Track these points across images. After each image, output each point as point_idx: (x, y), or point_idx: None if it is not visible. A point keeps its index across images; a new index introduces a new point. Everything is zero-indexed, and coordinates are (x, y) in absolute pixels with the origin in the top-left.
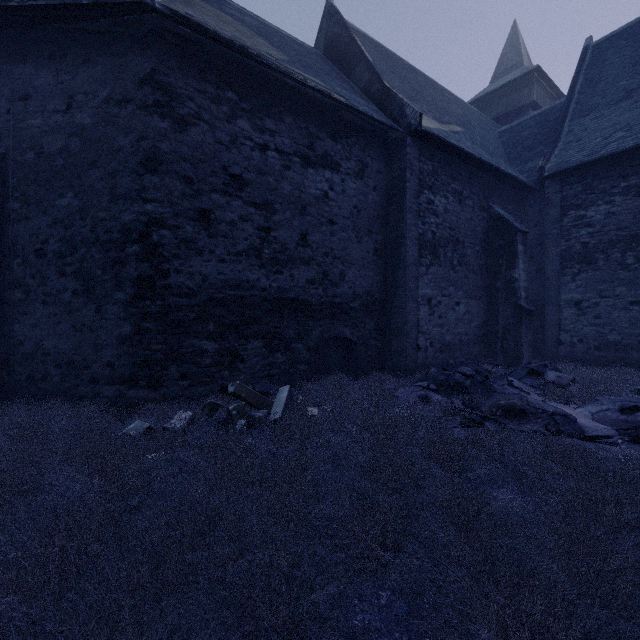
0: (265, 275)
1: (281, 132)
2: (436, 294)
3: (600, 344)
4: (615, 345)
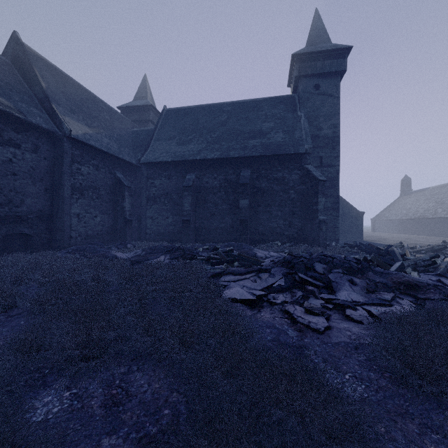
0: None
1: None
2: (83, 212)
3: (158, 233)
4: (162, 234)
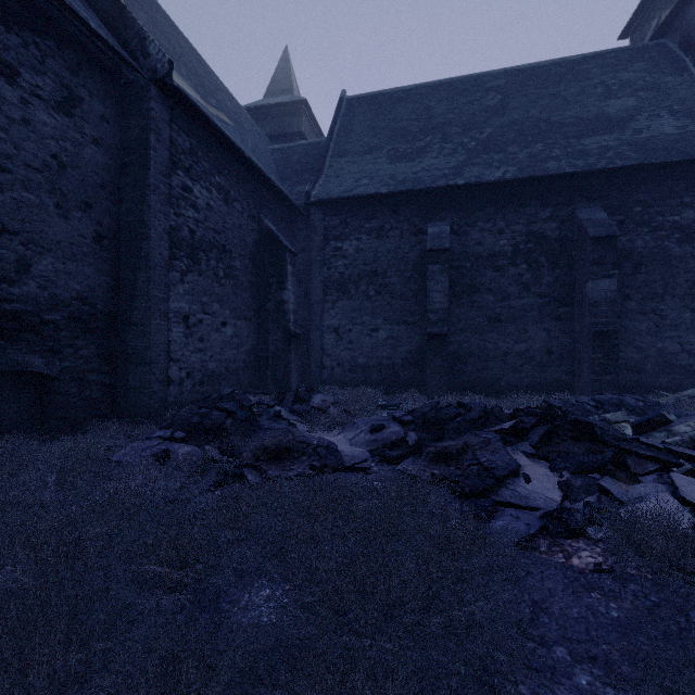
0: None
1: None
2: (196, 310)
3: (353, 367)
4: (363, 367)
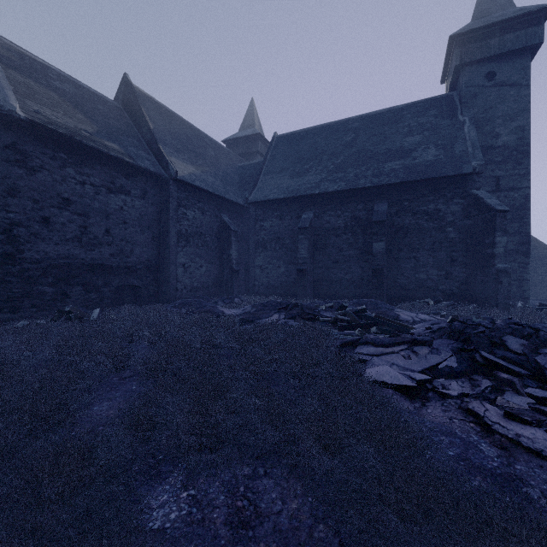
0: (84, 251)
1: (94, 175)
2: (188, 261)
3: (268, 286)
4: (273, 286)
